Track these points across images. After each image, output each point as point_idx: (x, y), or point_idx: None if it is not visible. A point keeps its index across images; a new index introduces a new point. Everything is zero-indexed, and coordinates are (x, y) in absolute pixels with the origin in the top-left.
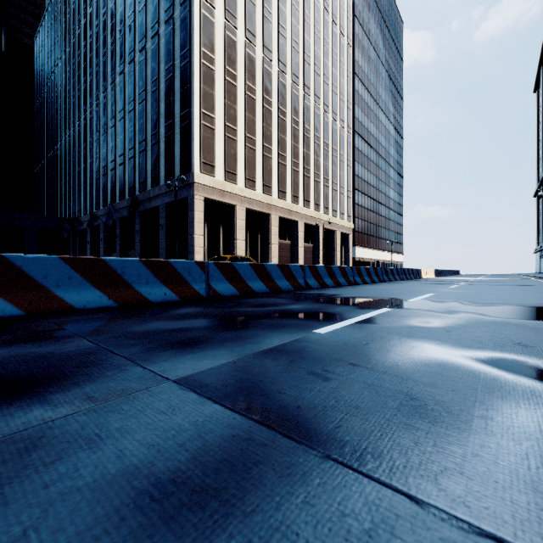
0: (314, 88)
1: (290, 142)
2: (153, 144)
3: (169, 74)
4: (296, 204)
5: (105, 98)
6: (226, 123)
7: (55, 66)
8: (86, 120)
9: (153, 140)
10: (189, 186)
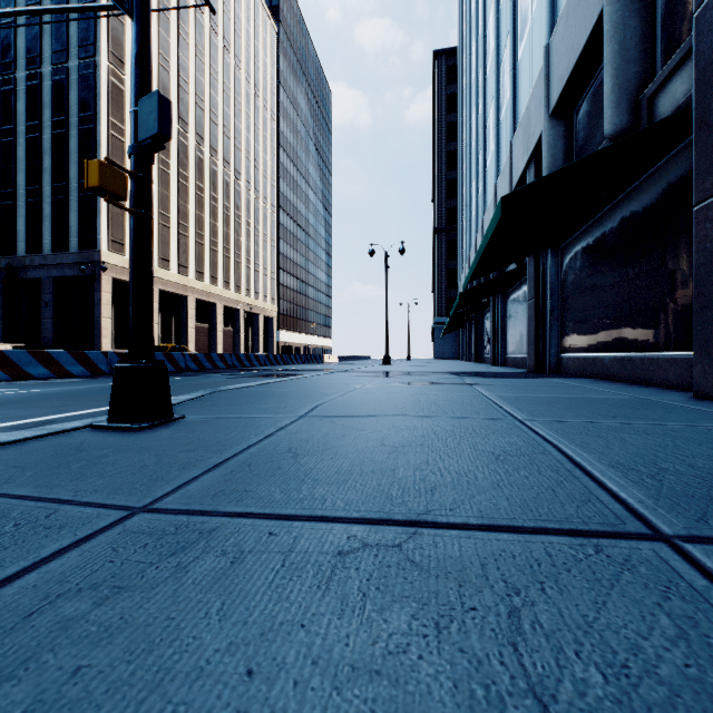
0: (235, 163)
1: (209, 219)
2: (31, 202)
3: (60, 128)
4: (215, 286)
5: None
6: None
7: None
8: None
9: (30, 196)
10: (94, 263)
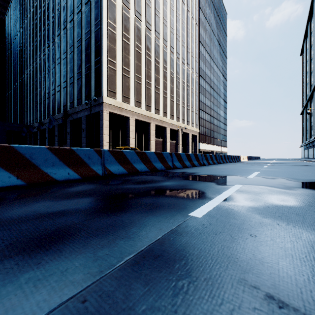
0: (176, 48)
1: (162, 80)
2: (78, 79)
3: (87, 35)
4: (165, 117)
5: (49, 51)
6: (123, 67)
7: (18, 31)
8: (37, 64)
9: (78, 76)
10: (100, 104)
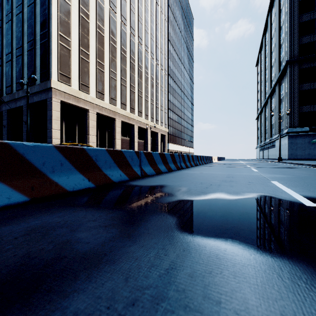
0: (145, 40)
1: (129, 71)
2: (18, 56)
3: (31, 0)
4: (133, 114)
5: None
6: (80, 47)
7: None
8: None
9: (17, 53)
10: (48, 90)
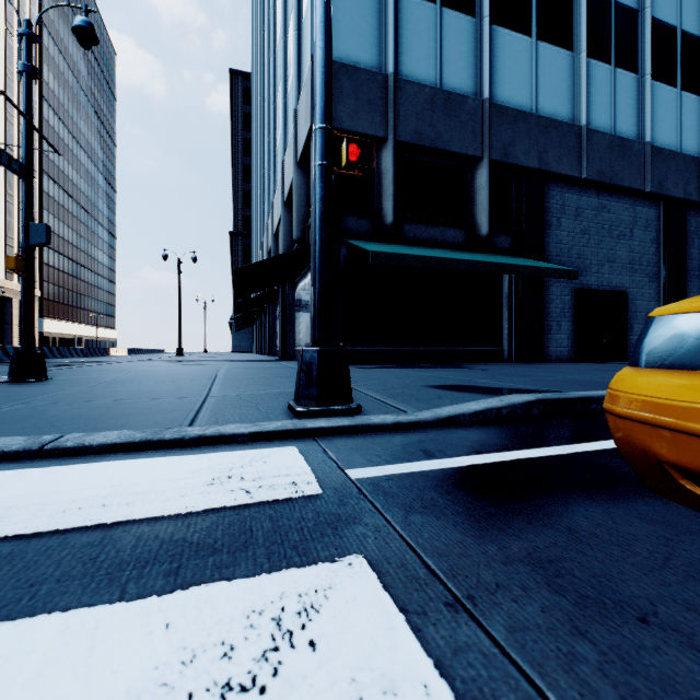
0: None
1: None
2: None
3: None
4: None
5: None
6: None
7: None
8: None
9: None
10: None
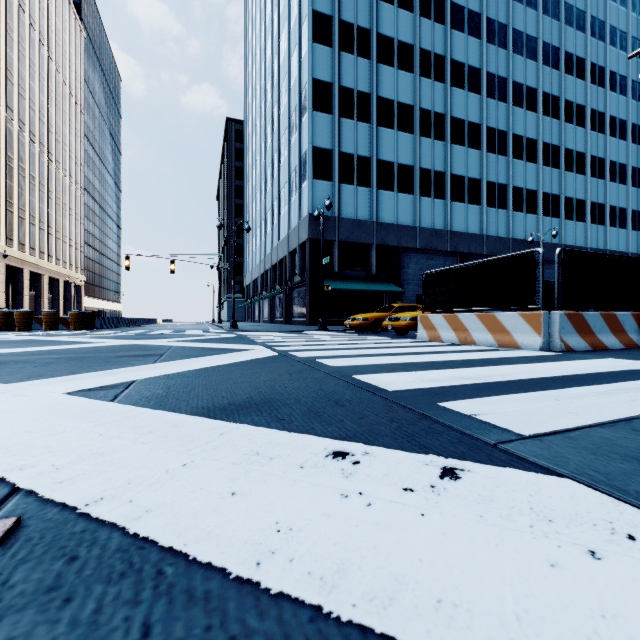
0: (56, 154)
1: (38, 203)
2: None
3: None
4: (43, 260)
5: None
6: None
7: None
8: None
9: None
10: None
